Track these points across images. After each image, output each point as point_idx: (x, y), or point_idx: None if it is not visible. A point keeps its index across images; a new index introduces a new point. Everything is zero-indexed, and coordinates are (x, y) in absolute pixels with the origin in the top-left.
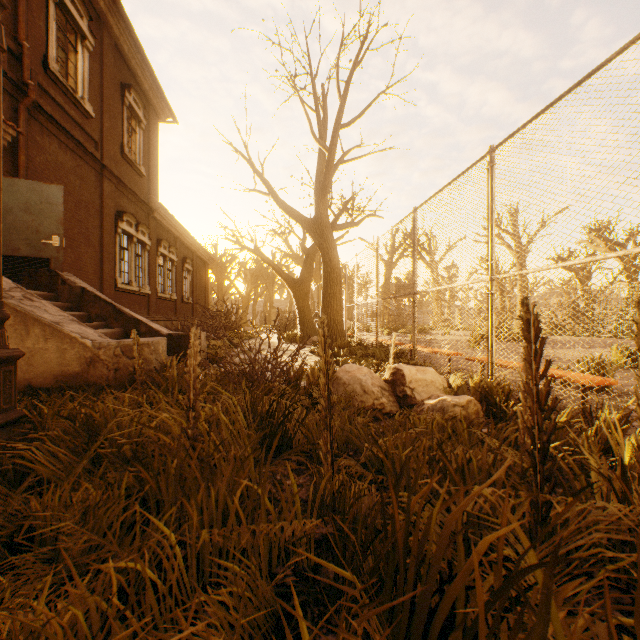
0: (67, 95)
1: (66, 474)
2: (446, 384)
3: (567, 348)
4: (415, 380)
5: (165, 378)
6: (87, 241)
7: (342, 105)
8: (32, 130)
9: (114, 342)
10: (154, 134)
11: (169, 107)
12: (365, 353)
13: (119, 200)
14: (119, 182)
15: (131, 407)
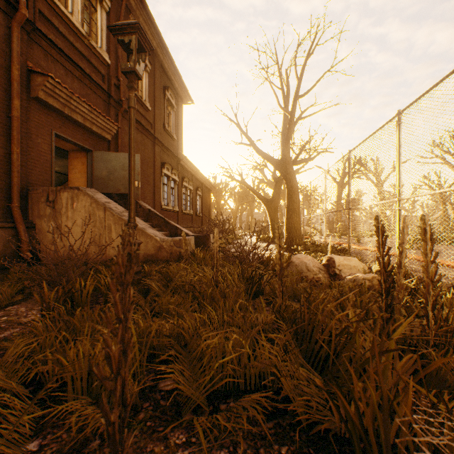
0: (138, 101)
1: (163, 294)
2: (366, 269)
3: None
4: (342, 265)
5: (195, 258)
6: (147, 182)
7: (299, 83)
8: (123, 124)
9: (170, 238)
10: (180, 113)
11: (189, 95)
12: (315, 249)
13: (162, 156)
14: (162, 145)
15: (184, 269)
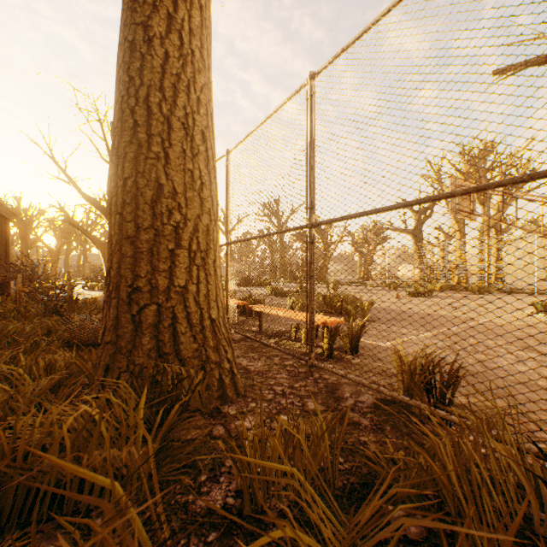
0: None
1: None
2: None
3: None
4: None
5: None
6: None
7: None
8: None
9: None
10: None
11: None
12: None
13: None
14: None
15: None
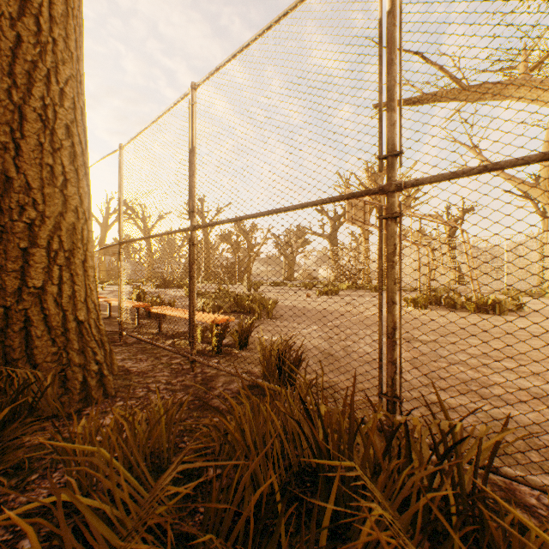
0: None
1: None
2: None
3: None
4: None
5: None
6: None
7: None
8: None
9: None
10: None
11: None
12: None
13: None
14: None
15: None
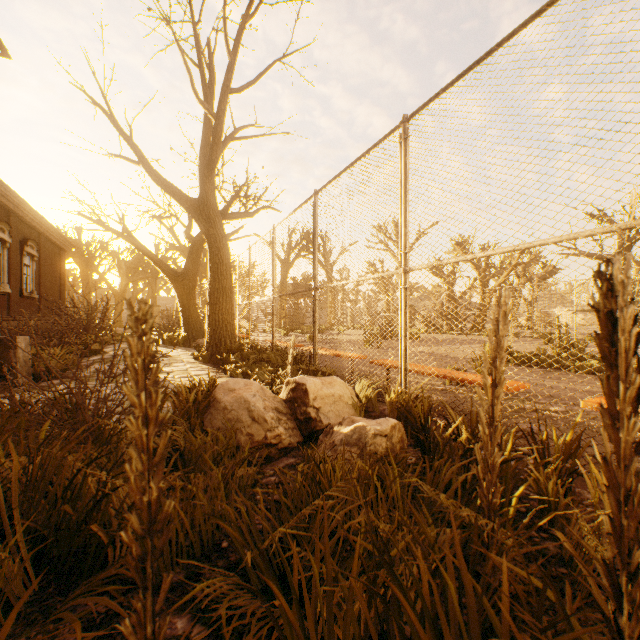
0: None
1: None
2: (355, 396)
3: (444, 345)
4: (321, 397)
5: None
6: None
7: (232, 64)
8: None
9: None
10: None
11: None
12: (259, 358)
13: None
14: None
15: None
